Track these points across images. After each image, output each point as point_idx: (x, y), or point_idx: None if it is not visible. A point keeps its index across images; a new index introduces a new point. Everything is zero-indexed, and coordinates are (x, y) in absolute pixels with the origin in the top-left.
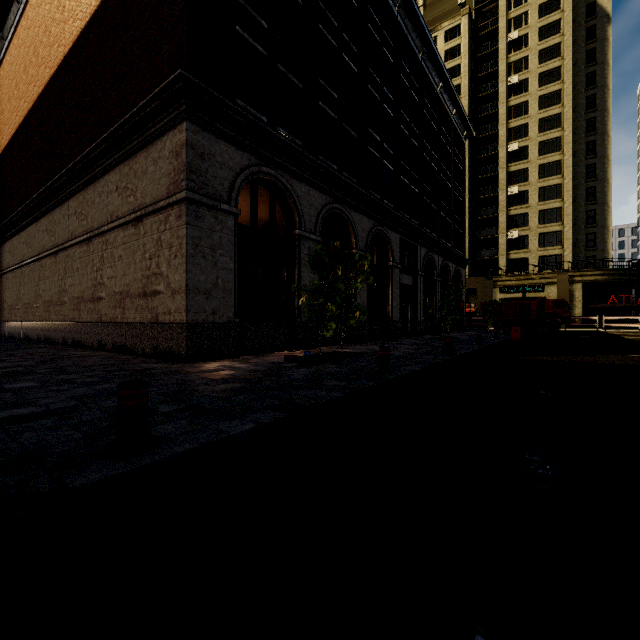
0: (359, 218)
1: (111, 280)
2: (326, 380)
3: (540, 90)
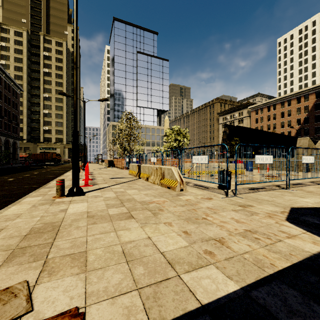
0: None
1: None
2: None
3: (56, 79)
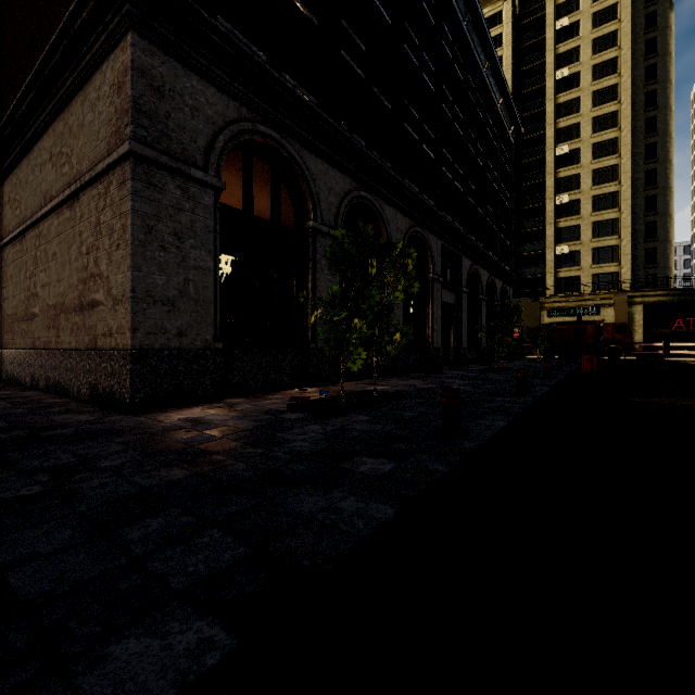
0: (393, 214)
1: (44, 289)
2: (354, 456)
3: (593, 85)
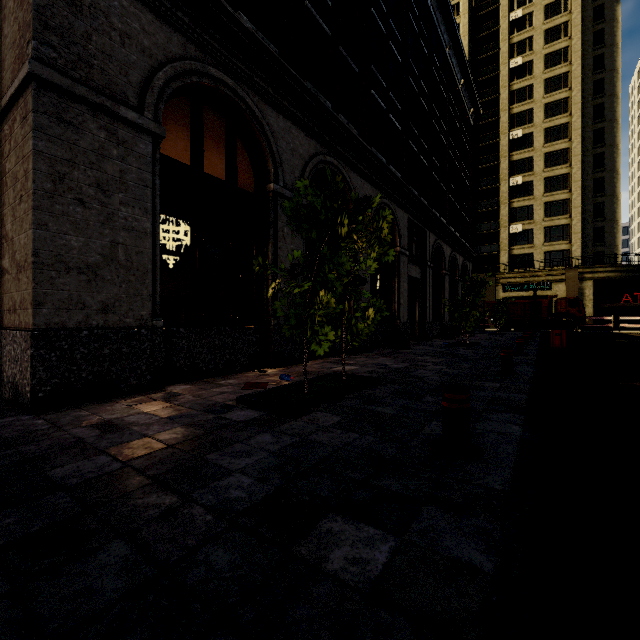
0: (360, 183)
1: None
2: (319, 517)
3: (545, 73)
